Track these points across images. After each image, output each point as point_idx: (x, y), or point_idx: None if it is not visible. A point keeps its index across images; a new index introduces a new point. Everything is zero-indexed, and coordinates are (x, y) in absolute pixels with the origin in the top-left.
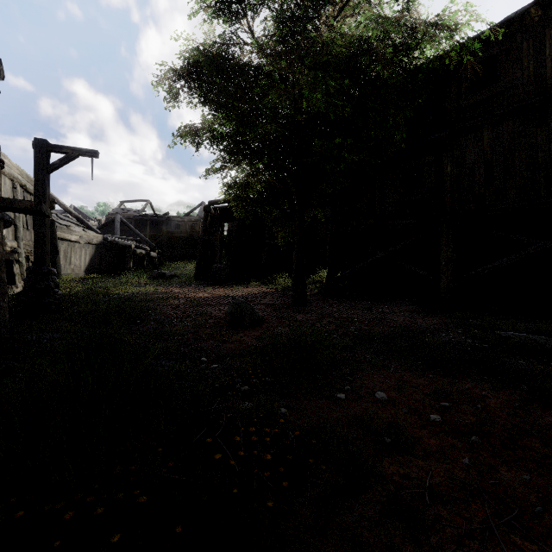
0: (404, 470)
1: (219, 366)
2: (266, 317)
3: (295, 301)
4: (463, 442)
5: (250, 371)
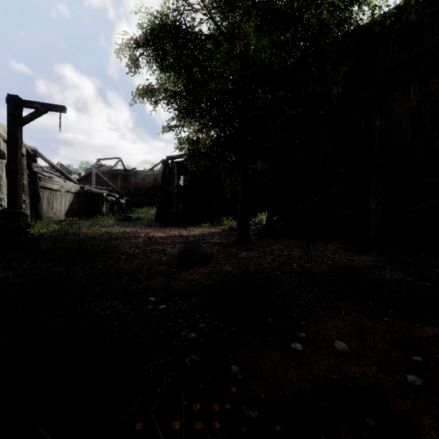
0: None
1: (166, 307)
2: (215, 255)
3: (240, 240)
4: None
5: (197, 315)
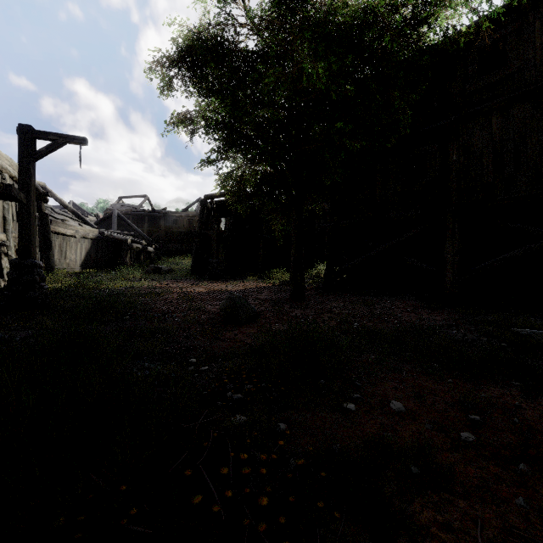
0: (443, 516)
1: (209, 369)
2: (263, 313)
3: (293, 296)
4: (511, 474)
5: (244, 375)
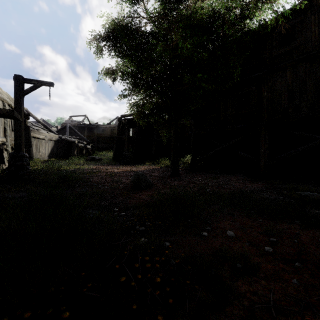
0: (253, 288)
1: (126, 214)
2: (155, 183)
3: (172, 173)
4: (291, 267)
5: (145, 217)
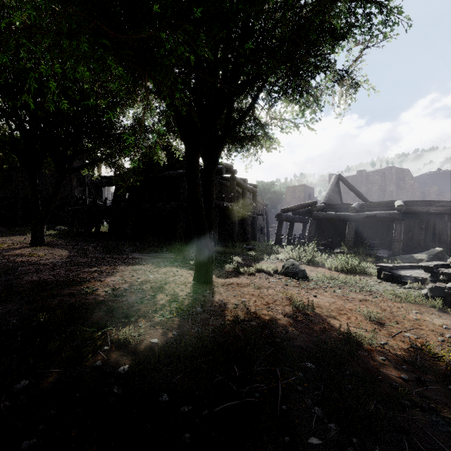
0: None
1: None
2: None
3: None
4: None
5: None
